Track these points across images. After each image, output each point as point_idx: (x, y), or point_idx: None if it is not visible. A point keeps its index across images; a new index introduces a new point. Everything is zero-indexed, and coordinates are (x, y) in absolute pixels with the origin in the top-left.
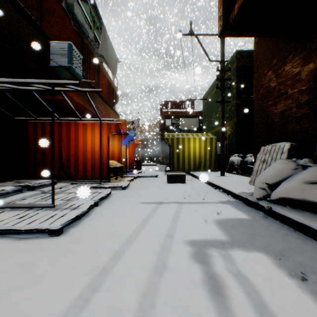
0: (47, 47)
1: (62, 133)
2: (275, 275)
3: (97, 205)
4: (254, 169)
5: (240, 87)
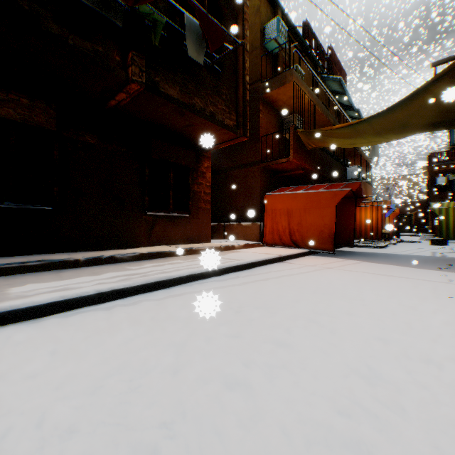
0: (345, 170)
1: None
2: (452, 253)
3: (386, 246)
4: None
5: None
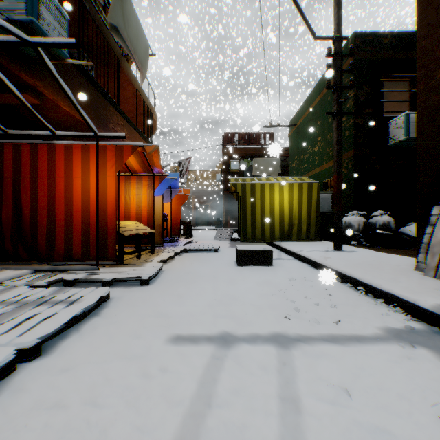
0: None
1: (22, 166)
2: None
3: (33, 357)
4: (432, 240)
5: (361, 96)
